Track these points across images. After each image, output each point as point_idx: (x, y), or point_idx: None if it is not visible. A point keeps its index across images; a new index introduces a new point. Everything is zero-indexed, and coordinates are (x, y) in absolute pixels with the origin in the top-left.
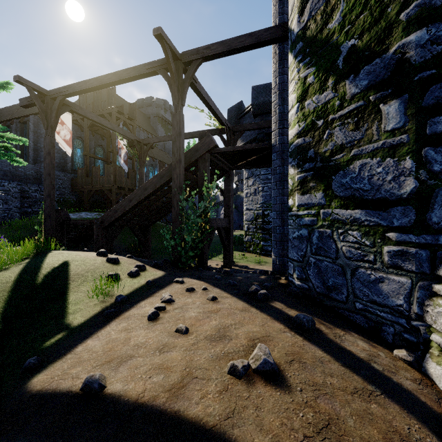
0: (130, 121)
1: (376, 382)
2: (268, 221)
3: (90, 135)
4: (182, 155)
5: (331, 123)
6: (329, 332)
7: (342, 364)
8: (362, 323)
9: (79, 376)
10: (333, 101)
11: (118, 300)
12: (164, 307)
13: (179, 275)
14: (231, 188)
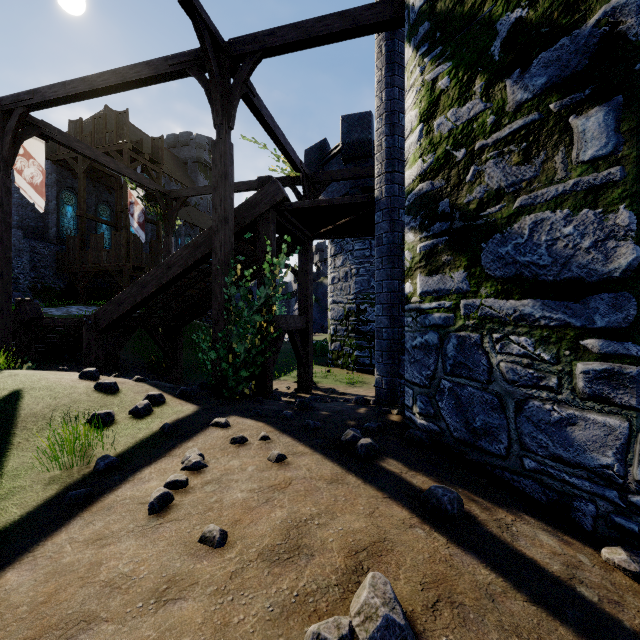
0: (153, 166)
1: (600, 639)
2: (366, 320)
3: (89, 184)
4: (229, 210)
5: (479, 153)
6: (489, 519)
7: (530, 599)
8: (537, 494)
9: None
10: (484, 117)
11: (100, 466)
12: (185, 482)
13: (221, 412)
14: (310, 269)
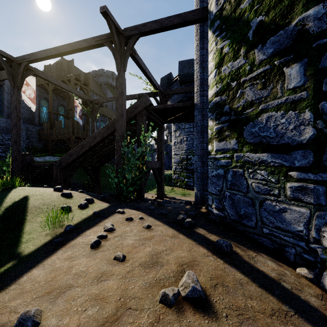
0: (85, 87)
1: (288, 302)
2: (191, 163)
3: (54, 96)
4: (124, 110)
5: (242, 84)
6: (244, 254)
7: (259, 285)
8: (269, 245)
9: (16, 310)
10: (245, 66)
11: (67, 229)
12: (106, 236)
13: (120, 207)
14: (163, 138)
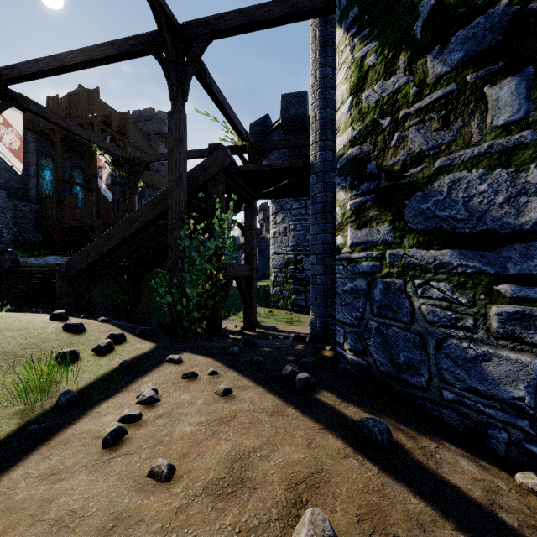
0: (120, 136)
1: None
2: (302, 268)
3: (65, 152)
4: (184, 171)
5: (403, 121)
6: (414, 447)
7: (457, 527)
8: (454, 422)
9: None
10: (407, 89)
11: (61, 401)
12: (138, 416)
13: (176, 349)
14: (255, 225)
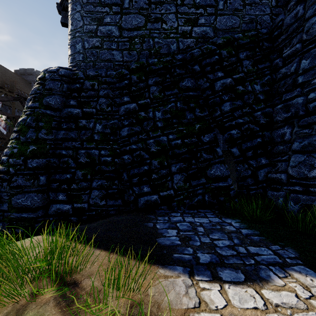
0: (10, 93)
1: None
2: None
3: None
4: None
5: None
6: None
7: None
8: None
9: None
10: None
11: None
12: None
13: None
14: None
